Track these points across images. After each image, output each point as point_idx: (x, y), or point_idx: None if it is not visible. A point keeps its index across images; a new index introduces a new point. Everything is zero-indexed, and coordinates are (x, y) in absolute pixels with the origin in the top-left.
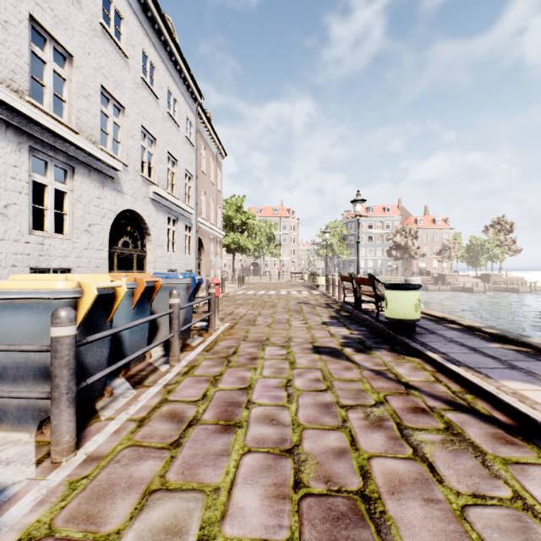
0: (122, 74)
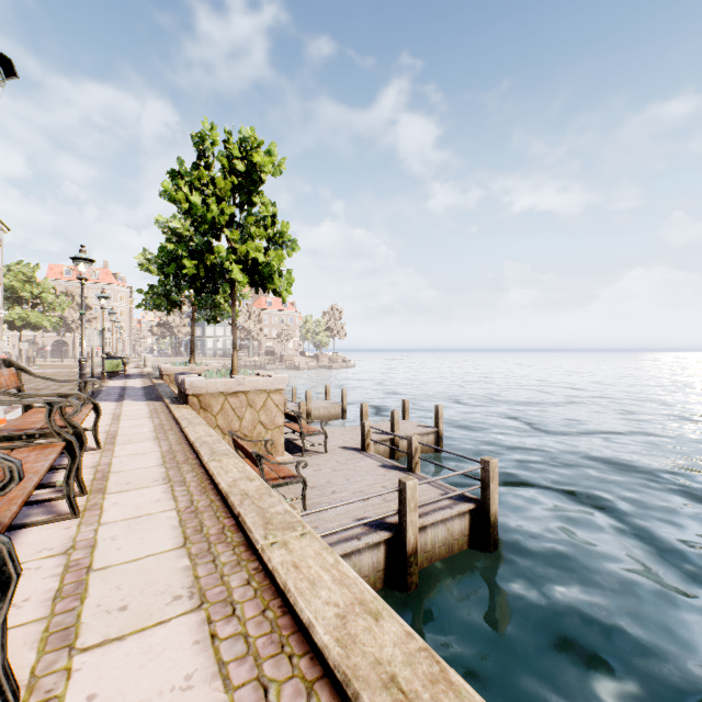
0: None
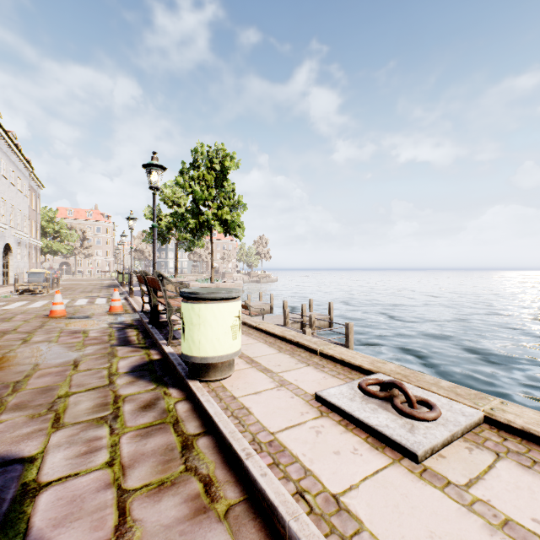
0: (5, 187)
